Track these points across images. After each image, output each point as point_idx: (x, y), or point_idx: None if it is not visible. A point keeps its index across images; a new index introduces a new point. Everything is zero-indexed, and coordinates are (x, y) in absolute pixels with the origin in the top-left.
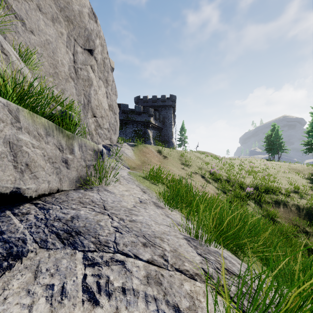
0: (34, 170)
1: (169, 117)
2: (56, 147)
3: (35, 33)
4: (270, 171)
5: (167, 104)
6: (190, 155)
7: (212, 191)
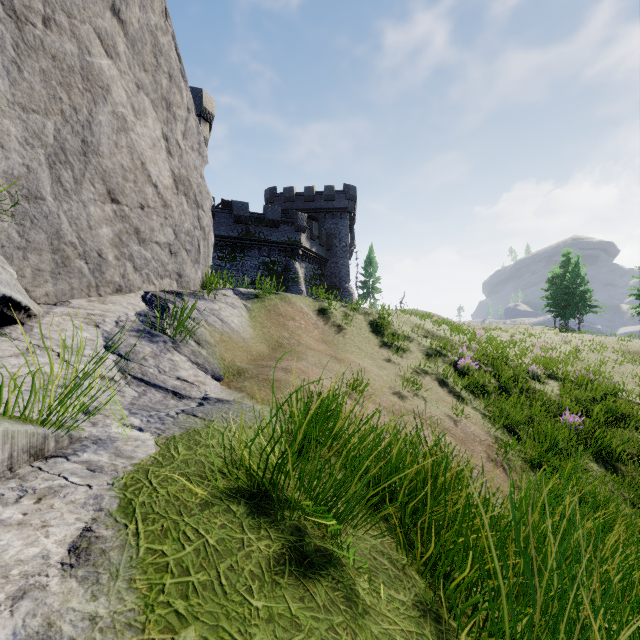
0: None
1: (342, 235)
2: None
3: None
4: (585, 360)
5: (338, 207)
6: (399, 321)
7: (480, 432)
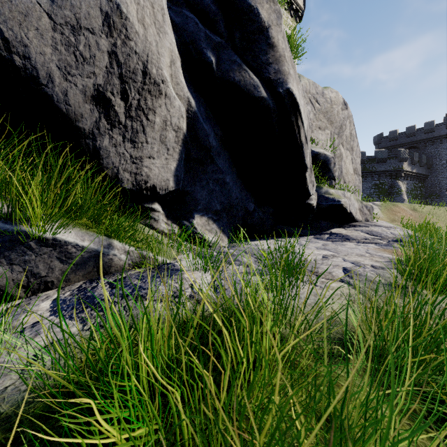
0: (357, 213)
1: (442, 155)
2: (359, 206)
3: (318, 144)
4: None
5: (438, 135)
6: None
7: None
